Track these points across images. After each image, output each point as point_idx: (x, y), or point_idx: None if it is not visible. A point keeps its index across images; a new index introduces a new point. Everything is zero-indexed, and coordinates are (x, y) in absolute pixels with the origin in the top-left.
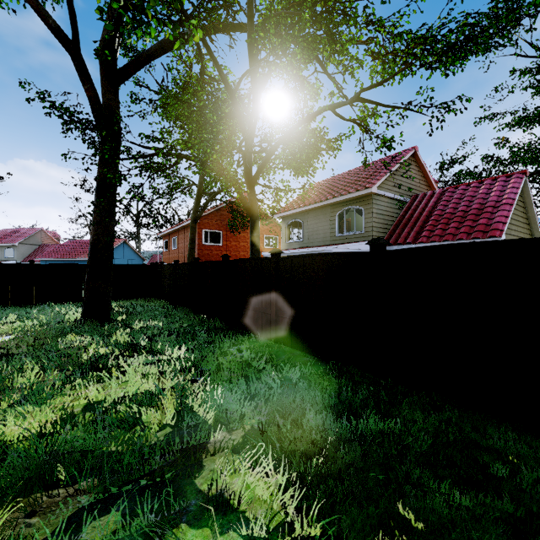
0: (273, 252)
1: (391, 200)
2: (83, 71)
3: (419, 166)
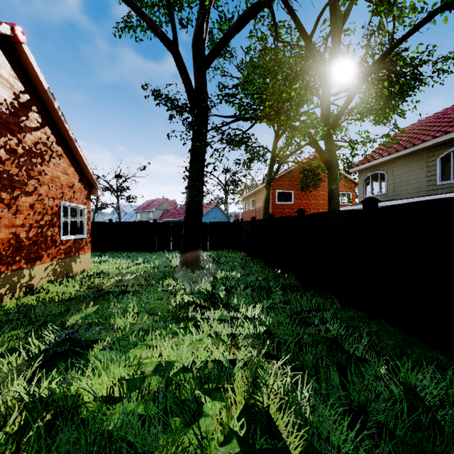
0: (367, 201)
1: None
2: (181, 64)
3: None
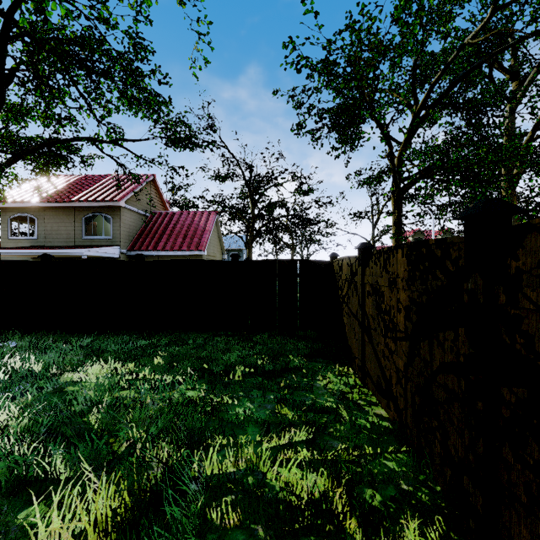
0: (46, 257)
1: (136, 213)
2: None
3: (157, 189)
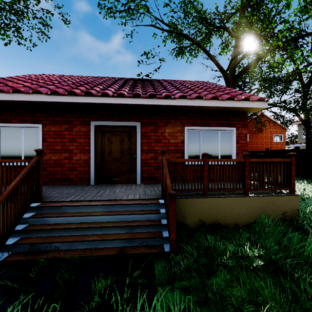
0: None
1: None
2: (228, 79)
3: None
